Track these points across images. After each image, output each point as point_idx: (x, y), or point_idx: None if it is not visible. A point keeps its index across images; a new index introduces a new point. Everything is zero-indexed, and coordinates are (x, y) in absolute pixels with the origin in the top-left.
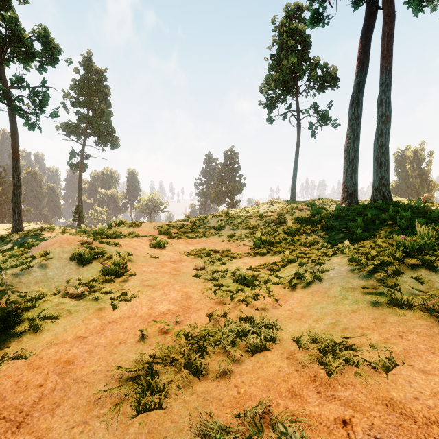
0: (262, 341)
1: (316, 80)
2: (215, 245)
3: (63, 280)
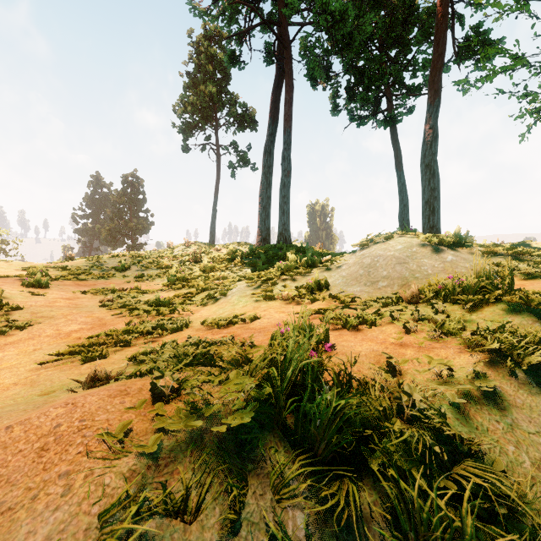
0: (178, 326)
1: (236, 117)
2: (119, 286)
3: None
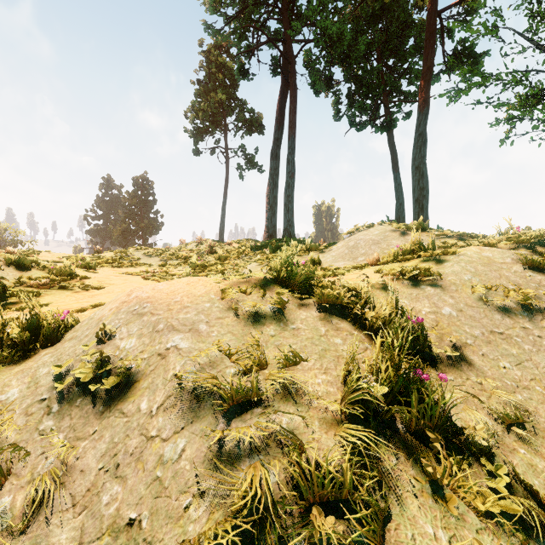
0: None
1: (244, 122)
2: None
3: (13, 279)
